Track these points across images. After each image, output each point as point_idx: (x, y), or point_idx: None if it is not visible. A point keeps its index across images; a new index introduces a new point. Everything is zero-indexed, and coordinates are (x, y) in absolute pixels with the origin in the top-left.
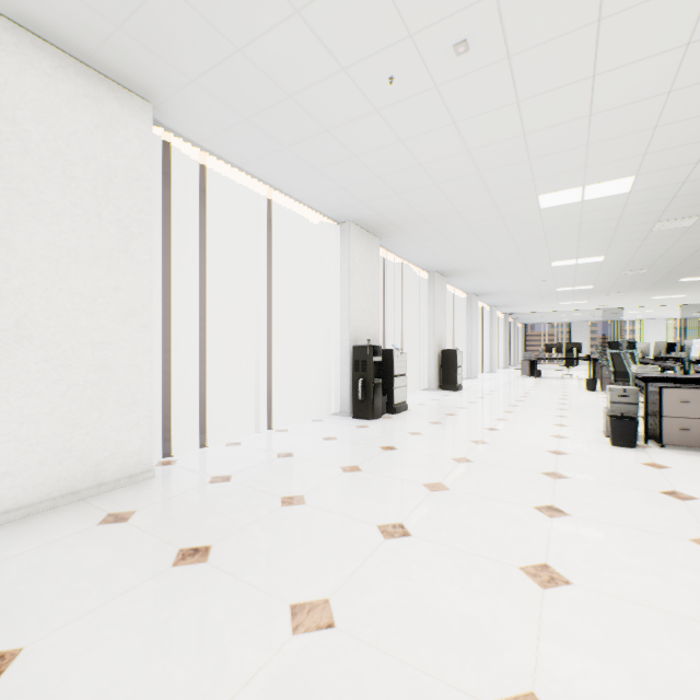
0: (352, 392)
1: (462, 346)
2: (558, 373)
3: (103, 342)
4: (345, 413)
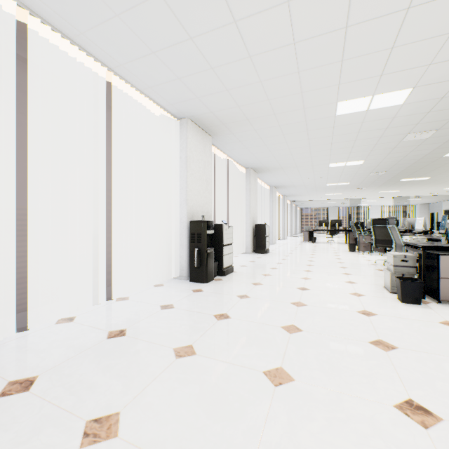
0: (189, 259)
1: (266, 221)
2: (324, 239)
3: None
4: (183, 277)
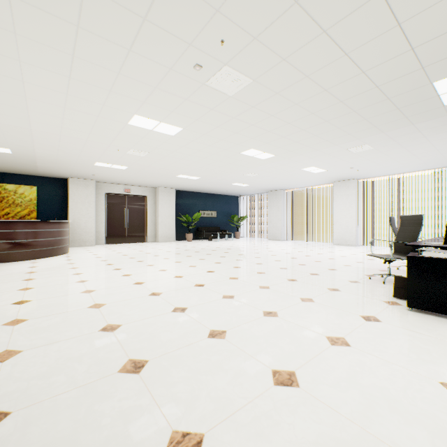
0: None
1: None
2: None
3: (346, 222)
4: None
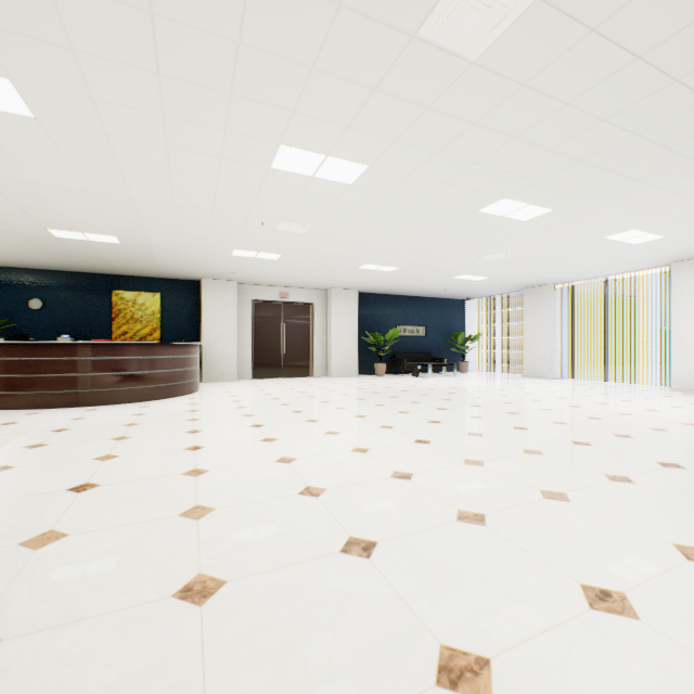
0: None
1: None
2: None
3: None
4: None
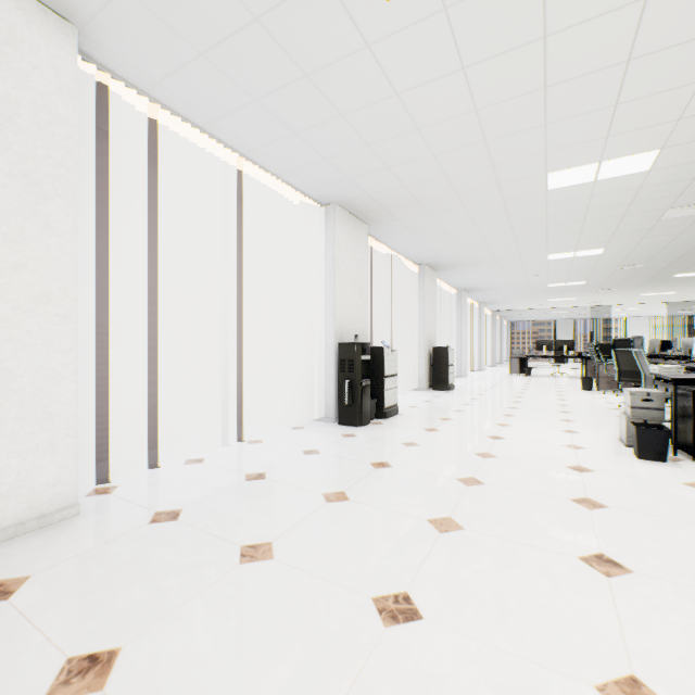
0: (338, 395)
1: (451, 343)
2: (547, 371)
3: None
4: (329, 419)
